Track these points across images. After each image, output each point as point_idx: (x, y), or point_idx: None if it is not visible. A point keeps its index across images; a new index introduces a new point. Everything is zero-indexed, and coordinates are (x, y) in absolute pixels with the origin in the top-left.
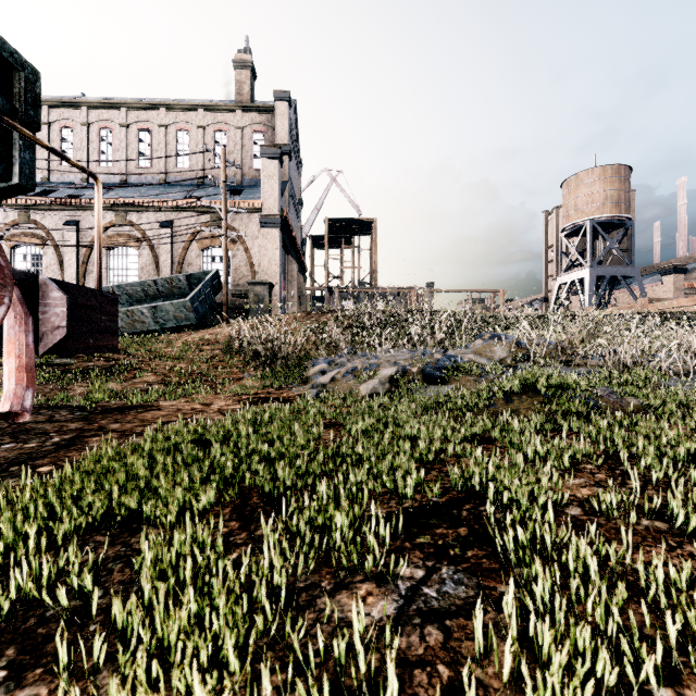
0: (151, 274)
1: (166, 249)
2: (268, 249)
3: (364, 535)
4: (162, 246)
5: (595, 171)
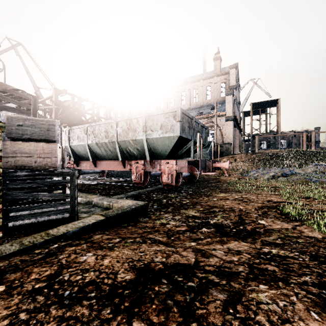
0: None
1: None
2: (228, 129)
3: (262, 187)
4: None
5: None
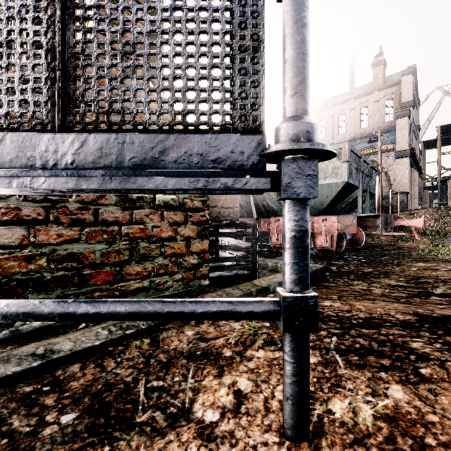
0: None
1: None
2: (400, 170)
3: None
4: None
5: None
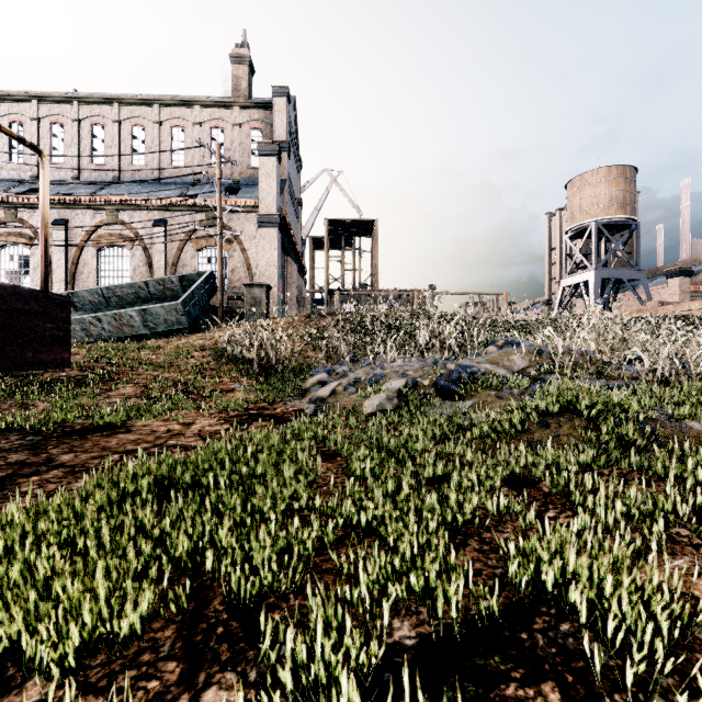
0: (144, 276)
1: (160, 250)
2: (265, 250)
3: None
4: (155, 246)
5: (600, 171)
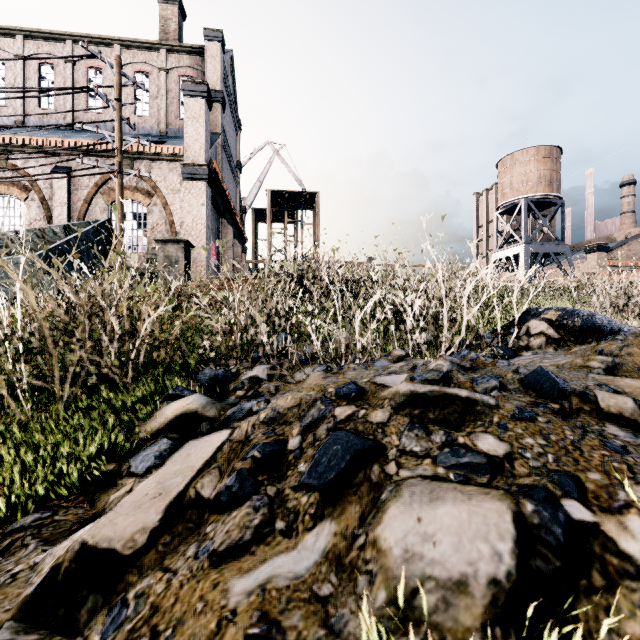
0: None
1: (61, 201)
2: (192, 205)
3: None
4: (55, 197)
5: (529, 151)
